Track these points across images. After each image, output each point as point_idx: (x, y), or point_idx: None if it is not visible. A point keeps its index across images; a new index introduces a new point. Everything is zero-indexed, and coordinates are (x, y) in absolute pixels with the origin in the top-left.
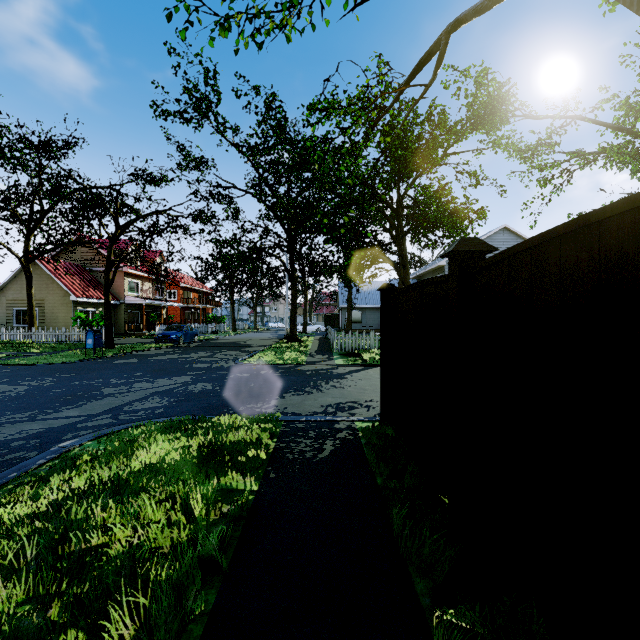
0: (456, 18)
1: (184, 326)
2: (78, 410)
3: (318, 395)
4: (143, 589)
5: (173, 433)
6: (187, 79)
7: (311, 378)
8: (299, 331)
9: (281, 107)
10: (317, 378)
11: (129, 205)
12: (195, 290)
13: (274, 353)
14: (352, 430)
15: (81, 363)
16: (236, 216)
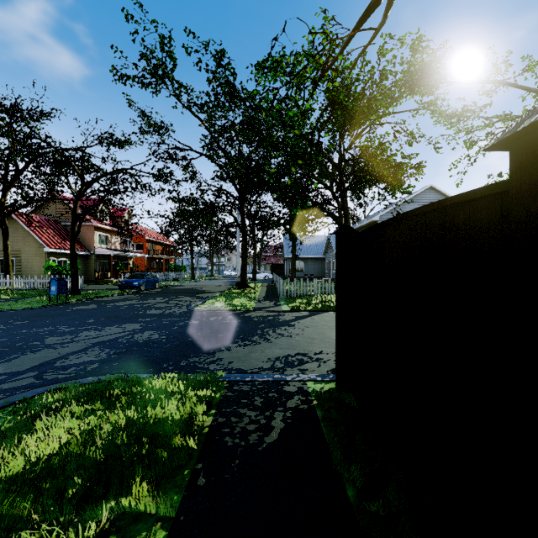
0: None
1: (146, 274)
2: (4, 366)
3: (265, 346)
4: None
5: (93, 402)
6: (144, 45)
7: (259, 325)
8: (249, 278)
9: (230, 64)
10: (264, 325)
11: (94, 164)
12: (159, 243)
13: (225, 299)
14: (304, 395)
15: (41, 309)
16: (194, 177)
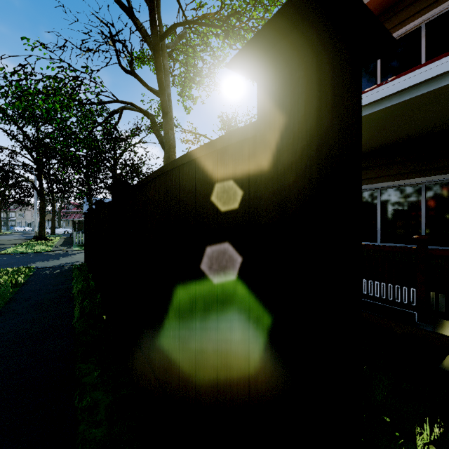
0: (124, 106)
1: None
2: None
3: (57, 261)
4: (0, 284)
5: None
6: None
7: (54, 256)
8: (48, 233)
9: None
10: (58, 256)
11: None
12: None
13: (26, 247)
14: (70, 267)
15: None
16: None
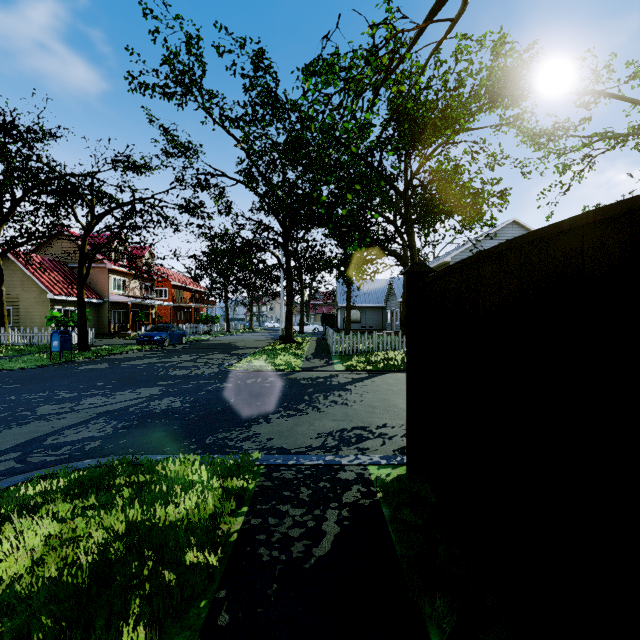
0: None
1: (170, 326)
2: None
3: (315, 416)
4: None
5: (86, 495)
6: (167, 47)
7: (306, 390)
8: (296, 331)
9: (271, 67)
10: (314, 390)
11: (107, 193)
12: (188, 289)
13: (265, 357)
14: (365, 485)
15: (40, 369)
16: (229, 210)
